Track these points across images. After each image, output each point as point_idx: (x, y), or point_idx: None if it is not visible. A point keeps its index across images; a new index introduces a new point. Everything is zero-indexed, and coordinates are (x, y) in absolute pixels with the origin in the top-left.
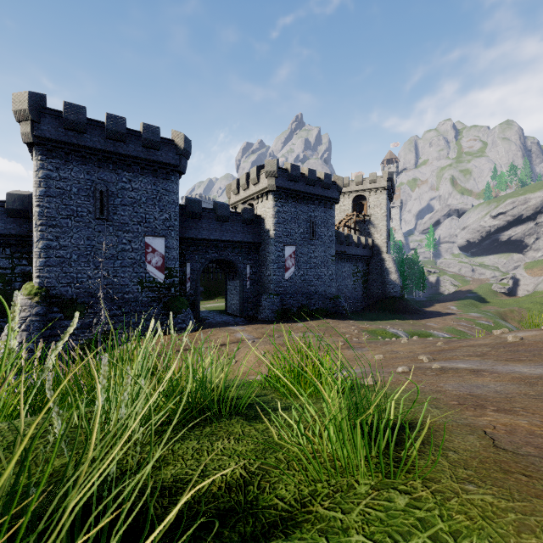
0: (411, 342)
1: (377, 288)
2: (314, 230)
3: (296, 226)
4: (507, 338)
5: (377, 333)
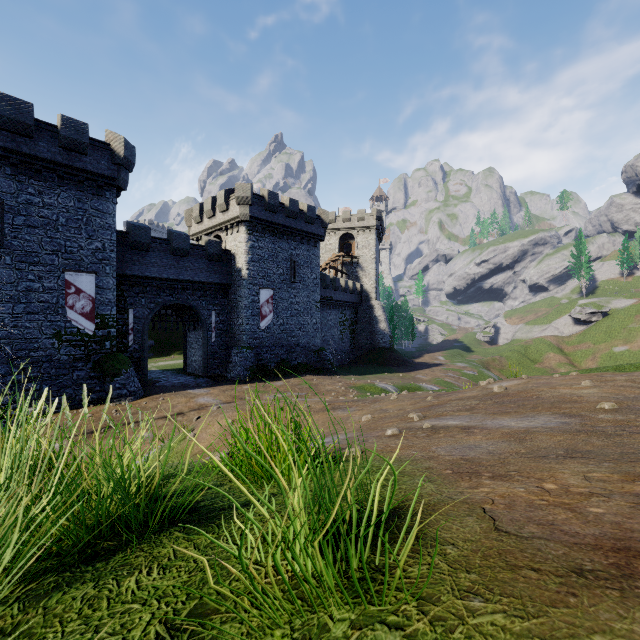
0: (401, 398)
1: (366, 339)
2: (296, 271)
3: (274, 265)
4: (493, 388)
5: (365, 388)
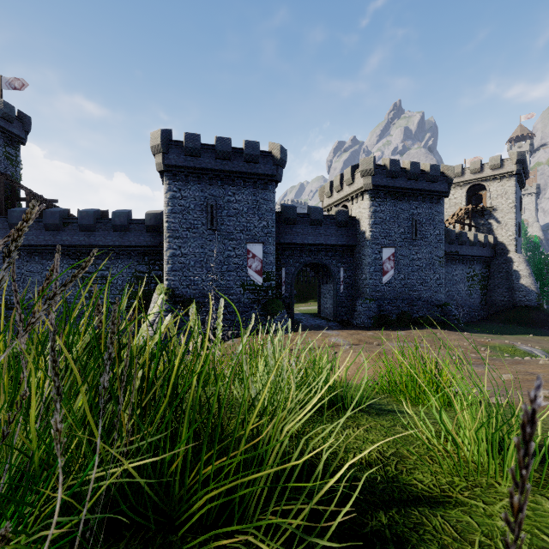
0: None
1: (502, 295)
2: (417, 229)
3: (395, 225)
4: None
5: (501, 349)
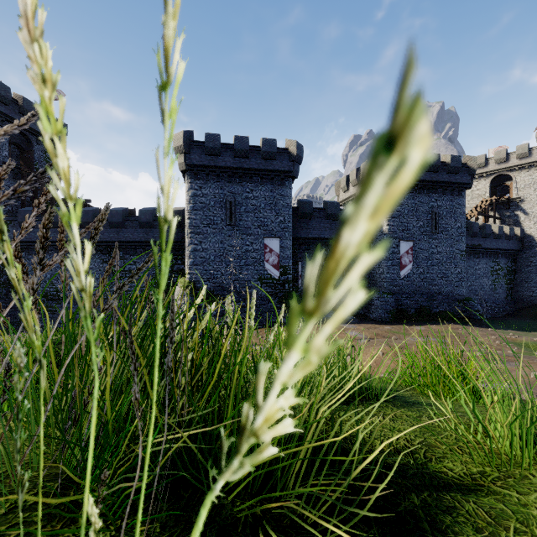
0: None
1: (530, 290)
2: (437, 222)
3: (414, 219)
4: None
5: (530, 346)
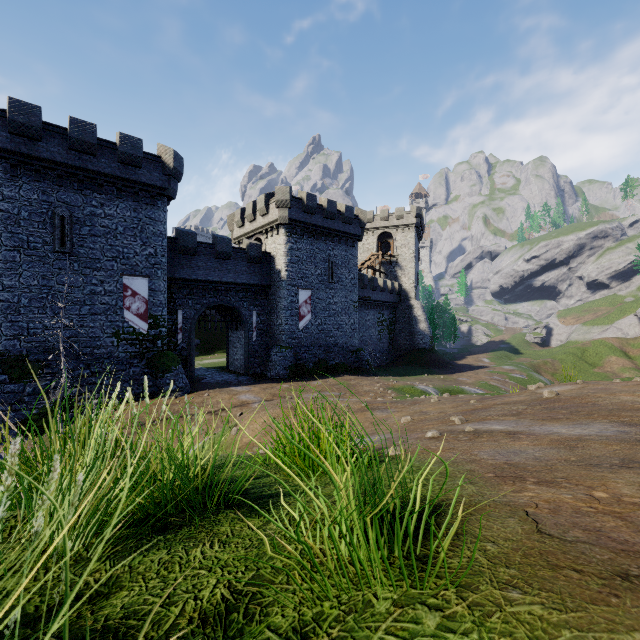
0: (442, 400)
1: (405, 339)
2: (333, 271)
3: (313, 266)
4: (543, 393)
5: (404, 390)
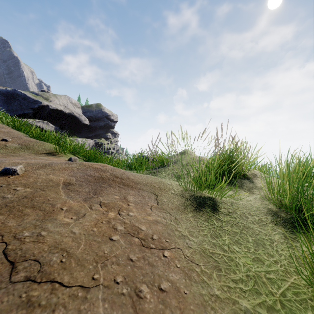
0: None
1: None
2: None
3: None
4: None
5: None
